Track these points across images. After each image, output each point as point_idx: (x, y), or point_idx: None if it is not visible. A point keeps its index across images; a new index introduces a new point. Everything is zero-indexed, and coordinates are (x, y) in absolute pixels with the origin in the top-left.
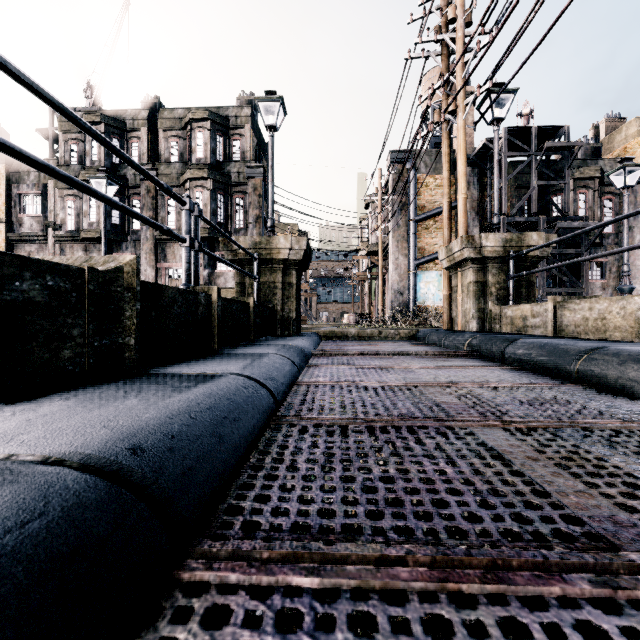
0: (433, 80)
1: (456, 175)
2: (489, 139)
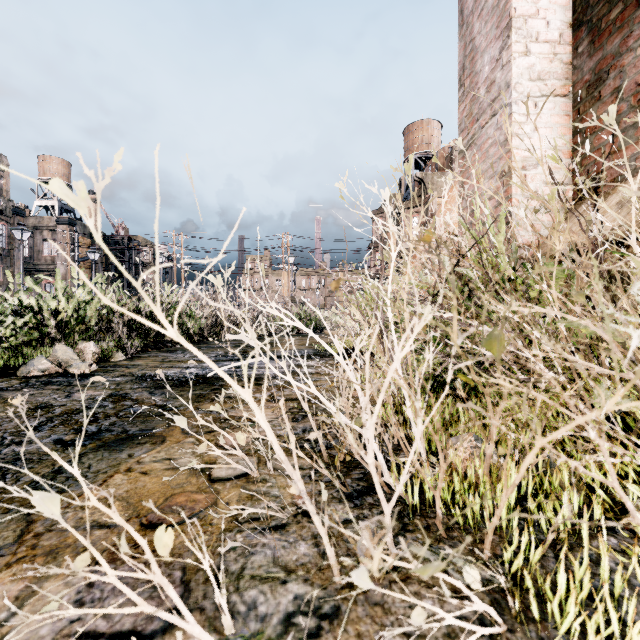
0: (59, 165)
1: (93, 241)
2: (122, 238)
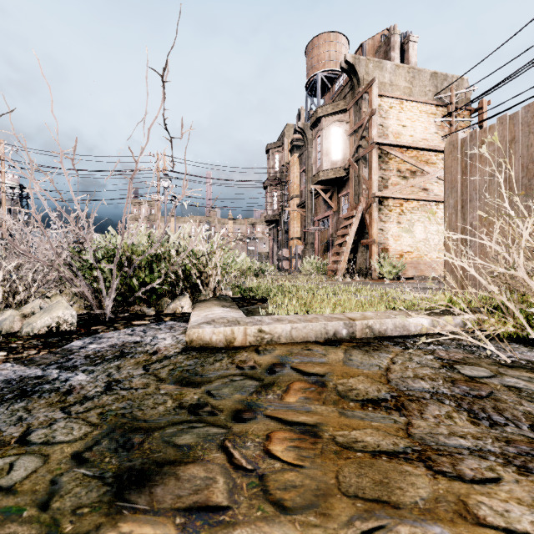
0: None
1: None
2: None
